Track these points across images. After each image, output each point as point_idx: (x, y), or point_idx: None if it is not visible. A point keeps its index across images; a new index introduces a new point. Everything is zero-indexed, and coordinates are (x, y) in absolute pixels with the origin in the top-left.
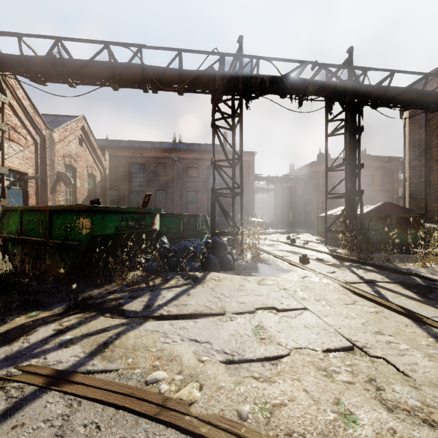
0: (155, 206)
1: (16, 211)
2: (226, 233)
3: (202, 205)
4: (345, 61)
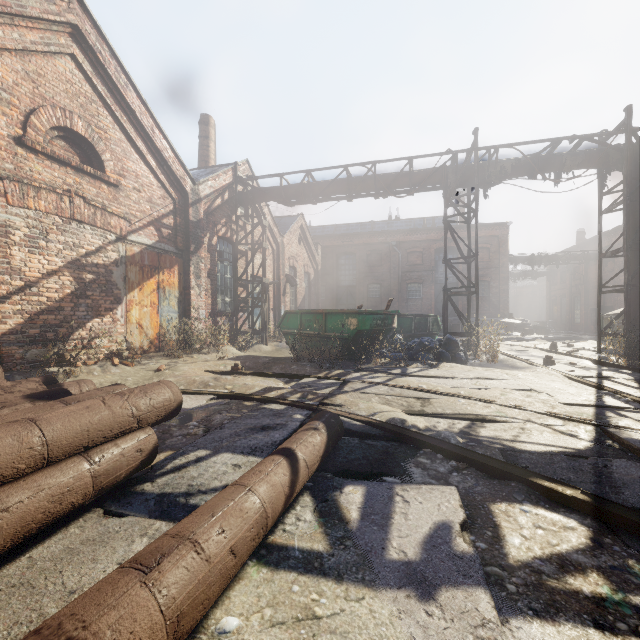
0: (368, 304)
1: (296, 313)
2: (459, 333)
3: (429, 301)
4: (622, 123)
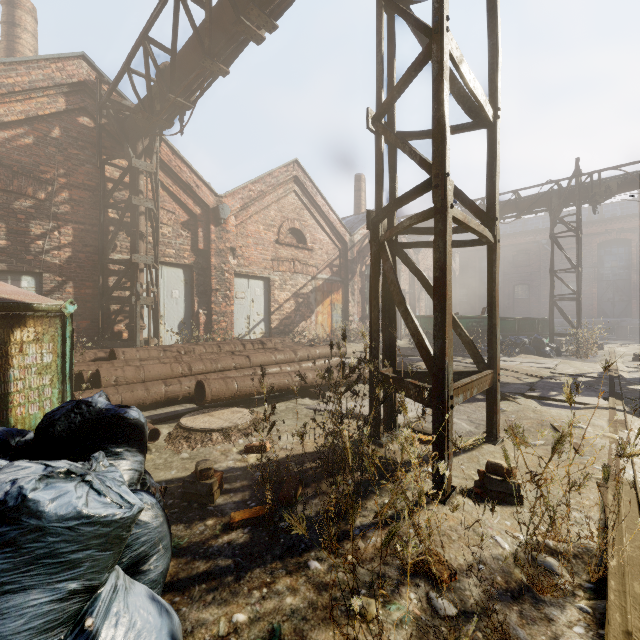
0: (513, 305)
1: (417, 317)
2: (562, 334)
3: (589, 301)
4: None
